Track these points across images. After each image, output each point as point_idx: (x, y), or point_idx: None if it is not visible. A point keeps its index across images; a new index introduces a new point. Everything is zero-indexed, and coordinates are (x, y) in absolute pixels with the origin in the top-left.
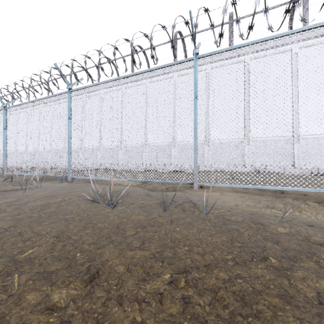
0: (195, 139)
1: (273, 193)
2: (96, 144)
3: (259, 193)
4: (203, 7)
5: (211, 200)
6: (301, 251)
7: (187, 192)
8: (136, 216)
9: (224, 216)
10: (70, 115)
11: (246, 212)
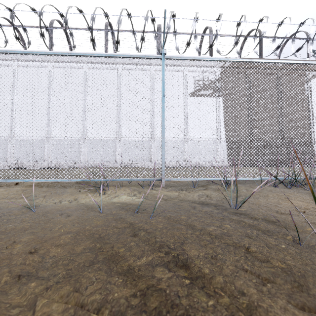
0: None
1: (73, 184)
2: None
3: (57, 185)
4: None
5: None
6: None
7: None
8: None
9: None
10: None
11: None
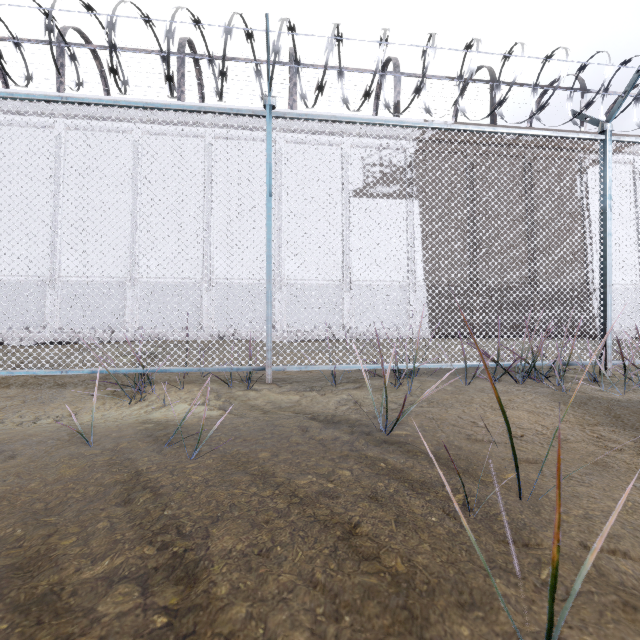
0: None
1: (85, 380)
2: None
3: (45, 383)
4: None
5: None
6: None
7: None
8: None
9: None
10: None
11: None
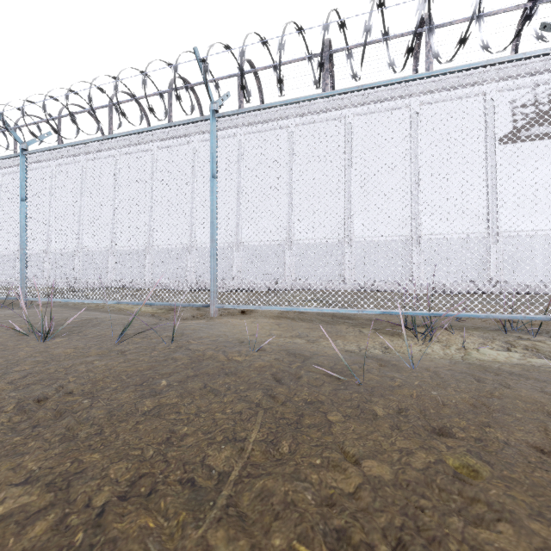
0: (212, 239)
1: (333, 319)
2: (106, 244)
3: (312, 319)
4: (221, 43)
5: (227, 329)
6: (211, 375)
7: (212, 320)
8: (63, 349)
9: (189, 346)
10: (24, 194)
11: (237, 341)
